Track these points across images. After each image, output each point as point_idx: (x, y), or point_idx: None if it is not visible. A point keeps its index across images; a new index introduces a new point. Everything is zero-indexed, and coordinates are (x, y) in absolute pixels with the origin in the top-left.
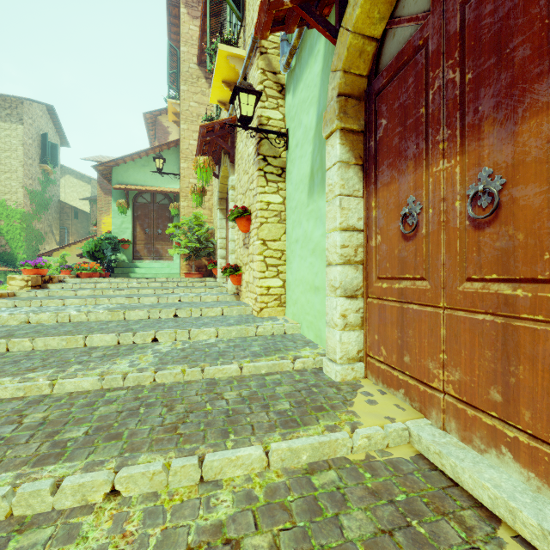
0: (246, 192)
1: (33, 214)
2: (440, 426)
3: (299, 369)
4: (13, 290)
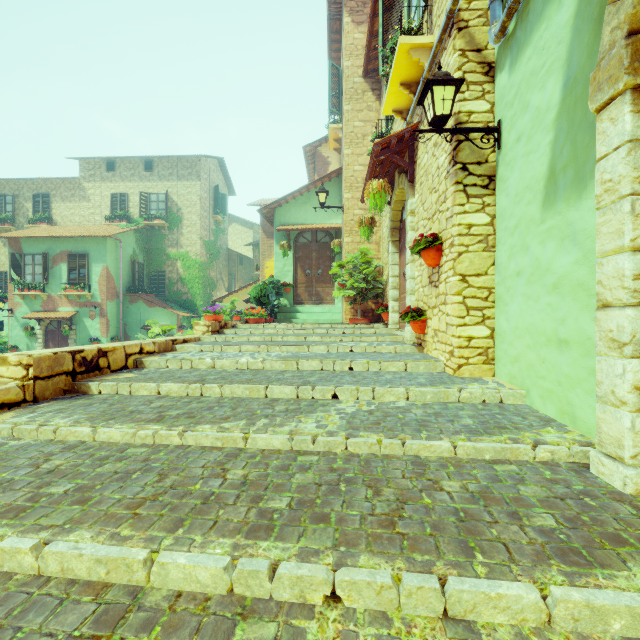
0: (433, 216)
1: (207, 263)
2: None
3: (544, 461)
4: (198, 335)
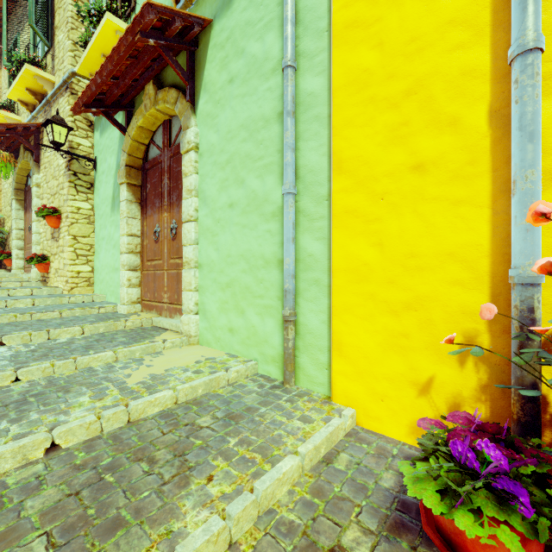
0: (55, 195)
1: None
2: (165, 316)
3: (103, 313)
4: None
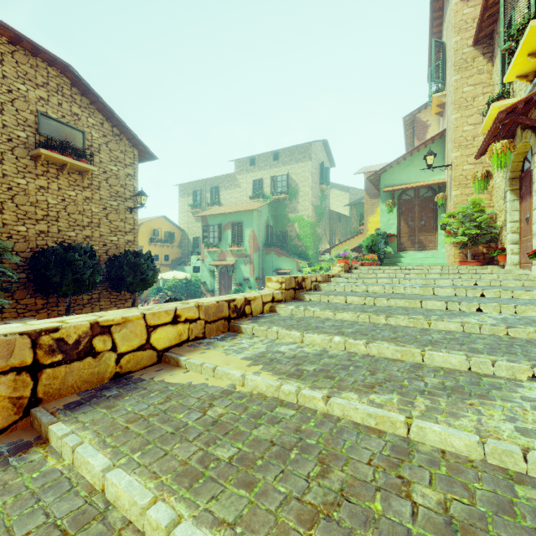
0: None
1: (316, 222)
2: None
3: None
4: (336, 273)
